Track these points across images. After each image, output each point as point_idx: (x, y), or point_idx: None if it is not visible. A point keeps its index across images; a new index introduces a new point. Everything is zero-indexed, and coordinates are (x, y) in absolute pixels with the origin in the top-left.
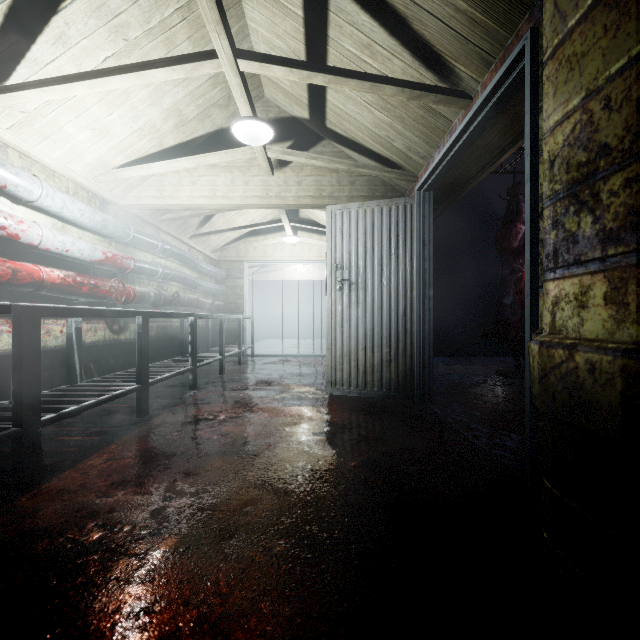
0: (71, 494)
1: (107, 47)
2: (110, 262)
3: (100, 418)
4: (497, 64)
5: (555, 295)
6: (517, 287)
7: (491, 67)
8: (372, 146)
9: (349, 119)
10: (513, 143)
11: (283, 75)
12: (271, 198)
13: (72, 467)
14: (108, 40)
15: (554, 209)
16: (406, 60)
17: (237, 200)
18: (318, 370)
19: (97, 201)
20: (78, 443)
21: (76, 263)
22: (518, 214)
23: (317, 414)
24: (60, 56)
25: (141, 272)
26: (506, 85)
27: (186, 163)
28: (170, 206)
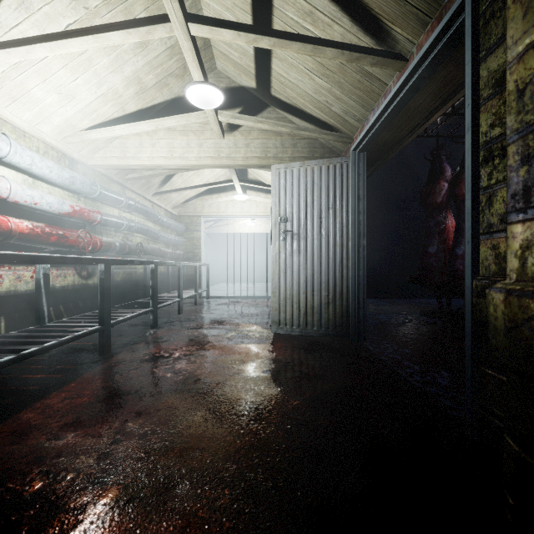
0: (22, 436)
1: (69, 14)
2: (78, 215)
3: (65, 356)
4: (433, 23)
5: (526, 238)
6: (440, 237)
7: (427, 27)
8: (312, 111)
9: (292, 86)
10: (443, 104)
11: (231, 39)
12: (222, 158)
13: (29, 406)
14: (69, 7)
15: (524, 143)
16: (345, 25)
17: (192, 160)
18: (264, 310)
19: (66, 160)
20: (40, 381)
21: (46, 215)
22: (441, 173)
23: (263, 352)
24: (24, 21)
25: (107, 224)
26: (443, 42)
27: (145, 126)
28: (133, 166)
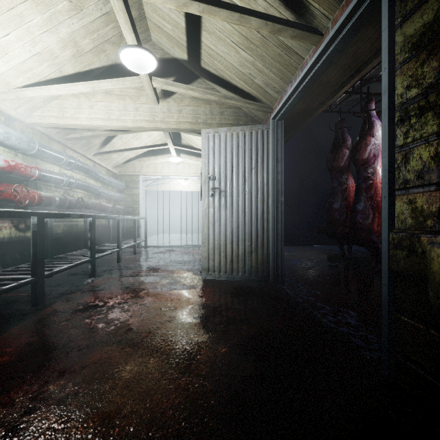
0: None
1: None
2: (13, 170)
3: None
4: None
5: None
6: (343, 195)
7: (342, 3)
8: (237, 83)
9: (219, 59)
10: (350, 79)
11: (162, 2)
12: (157, 122)
13: None
14: None
15: None
16: None
17: (129, 122)
18: (195, 258)
19: (2, 117)
20: None
21: None
22: (343, 142)
23: (193, 297)
24: None
25: (46, 180)
26: (357, 15)
27: (82, 87)
28: (71, 125)
